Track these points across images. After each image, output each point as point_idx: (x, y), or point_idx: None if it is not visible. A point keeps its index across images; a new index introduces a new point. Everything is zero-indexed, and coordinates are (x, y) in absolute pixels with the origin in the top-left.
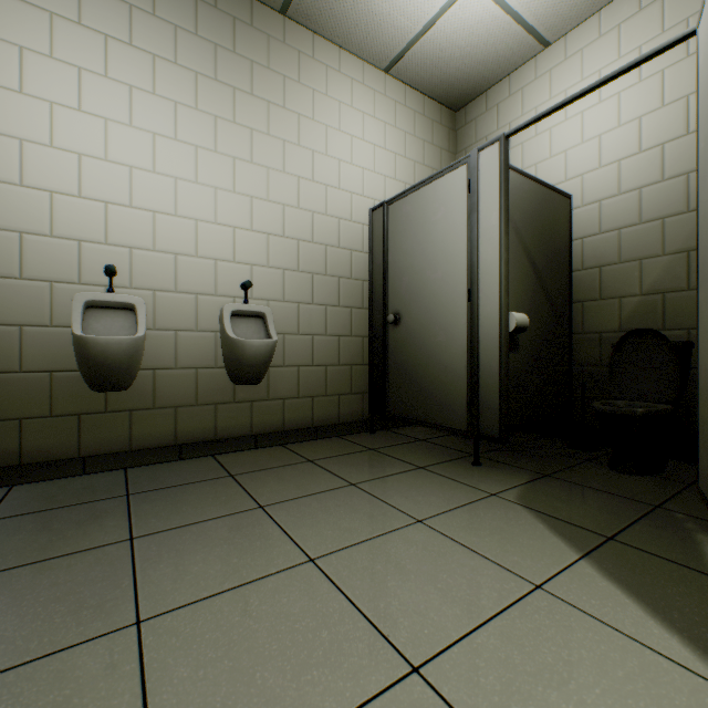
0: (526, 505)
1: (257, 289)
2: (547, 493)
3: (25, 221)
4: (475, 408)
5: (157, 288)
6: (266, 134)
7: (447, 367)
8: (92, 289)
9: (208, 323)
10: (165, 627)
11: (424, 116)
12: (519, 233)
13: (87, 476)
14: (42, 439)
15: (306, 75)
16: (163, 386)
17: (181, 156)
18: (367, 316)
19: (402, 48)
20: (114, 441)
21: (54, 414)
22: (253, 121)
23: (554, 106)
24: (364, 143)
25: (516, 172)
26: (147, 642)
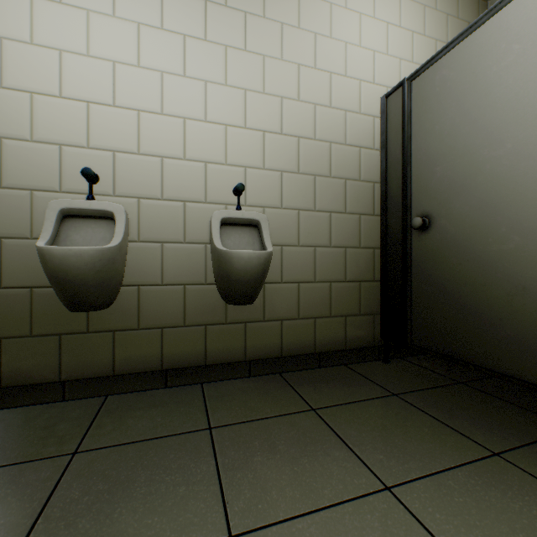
0: None
1: (251, 194)
2: None
3: (5, 126)
4: None
5: (142, 195)
6: (261, 17)
7: (527, 289)
8: (73, 197)
9: (197, 234)
10: None
11: None
12: None
13: (65, 403)
14: (22, 360)
15: None
16: (148, 304)
17: (168, 47)
18: (379, 224)
19: None
20: (96, 364)
21: (34, 333)
22: (247, 3)
23: None
24: (375, 21)
25: None
26: None
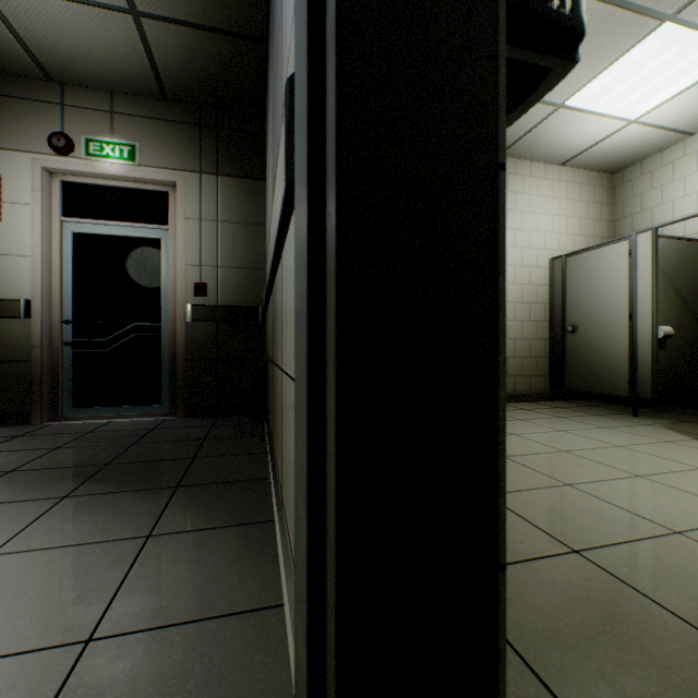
0: (666, 428)
1: None
2: (681, 426)
3: None
4: (633, 383)
5: None
6: None
7: (613, 359)
8: None
9: None
10: (524, 435)
11: (587, 185)
12: (666, 276)
13: None
14: None
15: (511, 185)
16: None
17: None
18: (547, 327)
19: (575, 154)
20: None
21: None
22: None
23: (687, 217)
24: (545, 215)
25: (664, 238)
26: (522, 437)
